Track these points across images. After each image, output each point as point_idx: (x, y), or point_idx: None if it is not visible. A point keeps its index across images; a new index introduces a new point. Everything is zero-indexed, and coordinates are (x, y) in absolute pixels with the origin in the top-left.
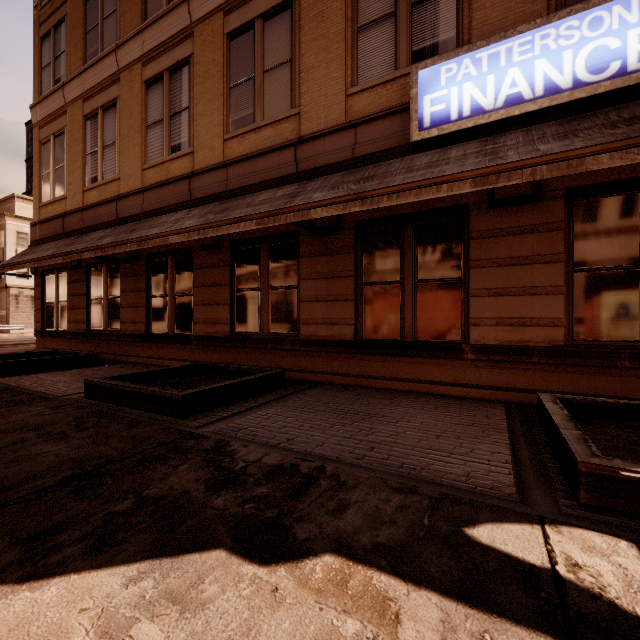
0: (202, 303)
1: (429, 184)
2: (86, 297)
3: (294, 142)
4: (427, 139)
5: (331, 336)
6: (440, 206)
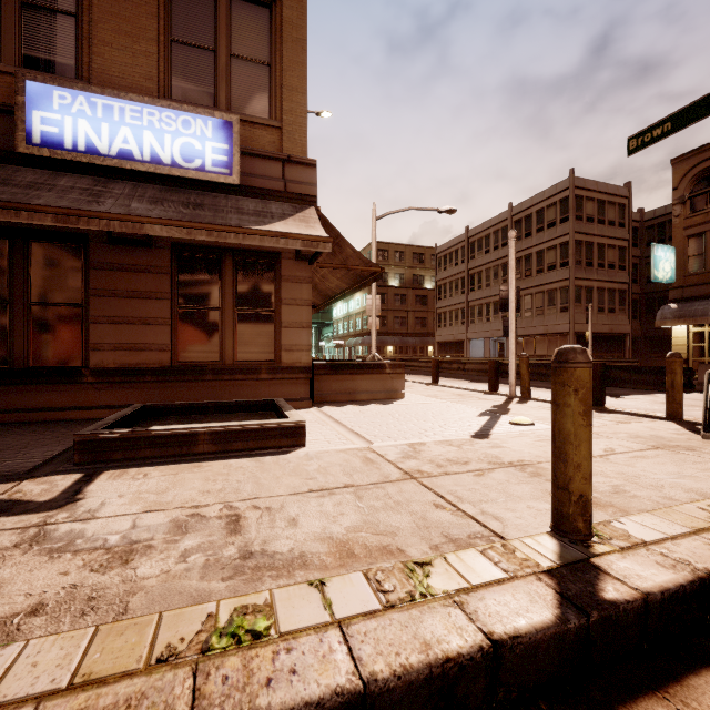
0: None
1: (6, 207)
2: None
3: None
4: (38, 156)
5: None
6: (58, 229)
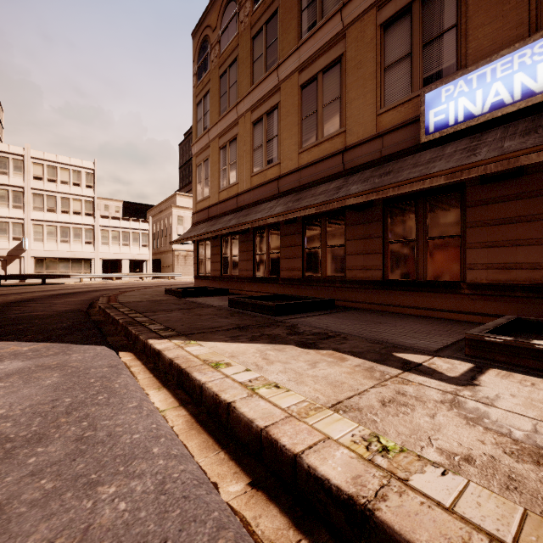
0: (285, 257)
1: (417, 180)
2: (220, 255)
3: (342, 151)
4: (432, 140)
5: (366, 278)
6: (443, 185)
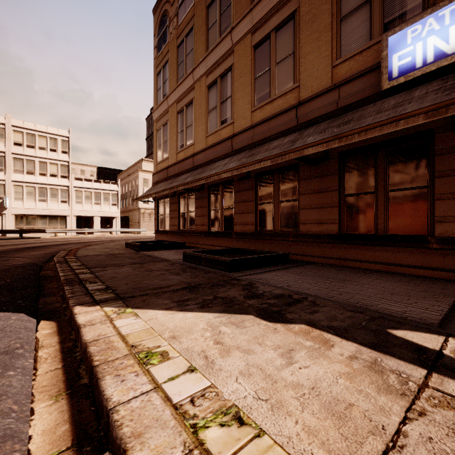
0: (238, 212)
1: (389, 122)
2: (178, 211)
3: (295, 105)
4: (395, 86)
5: (321, 231)
6: (408, 133)
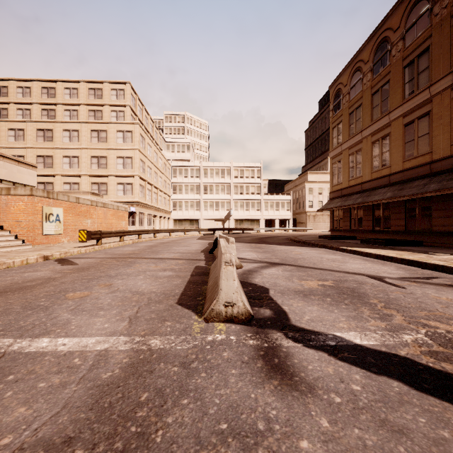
0: (394, 219)
1: None
2: (349, 217)
3: (429, 163)
4: None
5: (444, 230)
6: None
